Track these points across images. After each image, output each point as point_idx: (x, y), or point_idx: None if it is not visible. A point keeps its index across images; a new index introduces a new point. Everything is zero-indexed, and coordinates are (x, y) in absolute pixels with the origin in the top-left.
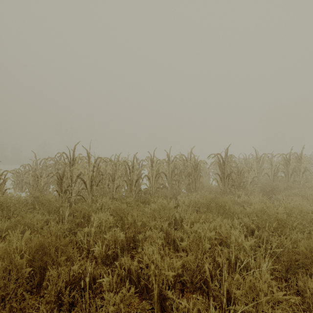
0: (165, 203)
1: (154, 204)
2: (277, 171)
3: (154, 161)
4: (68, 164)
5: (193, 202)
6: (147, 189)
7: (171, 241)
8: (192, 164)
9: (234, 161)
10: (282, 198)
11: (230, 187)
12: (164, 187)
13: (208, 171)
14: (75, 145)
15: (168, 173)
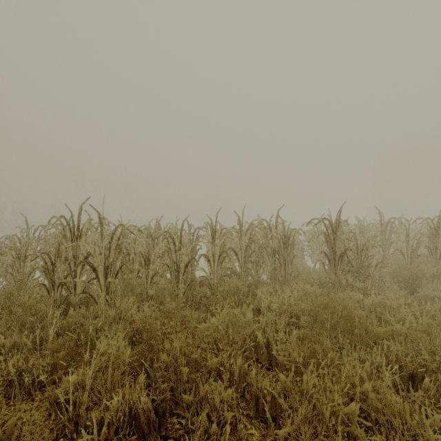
0: (237, 314)
1: (217, 317)
2: (416, 246)
3: (217, 230)
4: (68, 236)
5: (287, 306)
6: (205, 278)
7: (251, 399)
8: (280, 235)
9: (351, 231)
10: (435, 294)
11: (345, 275)
12: (234, 273)
13: (300, 244)
14: (82, 203)
15: (241, 250)
